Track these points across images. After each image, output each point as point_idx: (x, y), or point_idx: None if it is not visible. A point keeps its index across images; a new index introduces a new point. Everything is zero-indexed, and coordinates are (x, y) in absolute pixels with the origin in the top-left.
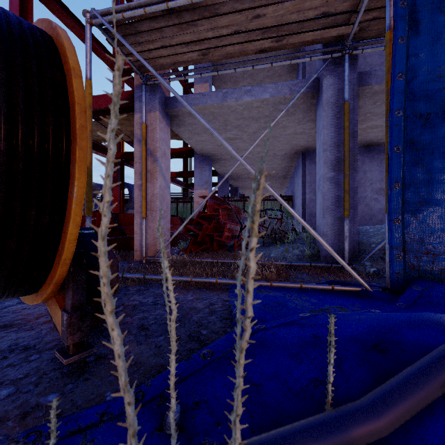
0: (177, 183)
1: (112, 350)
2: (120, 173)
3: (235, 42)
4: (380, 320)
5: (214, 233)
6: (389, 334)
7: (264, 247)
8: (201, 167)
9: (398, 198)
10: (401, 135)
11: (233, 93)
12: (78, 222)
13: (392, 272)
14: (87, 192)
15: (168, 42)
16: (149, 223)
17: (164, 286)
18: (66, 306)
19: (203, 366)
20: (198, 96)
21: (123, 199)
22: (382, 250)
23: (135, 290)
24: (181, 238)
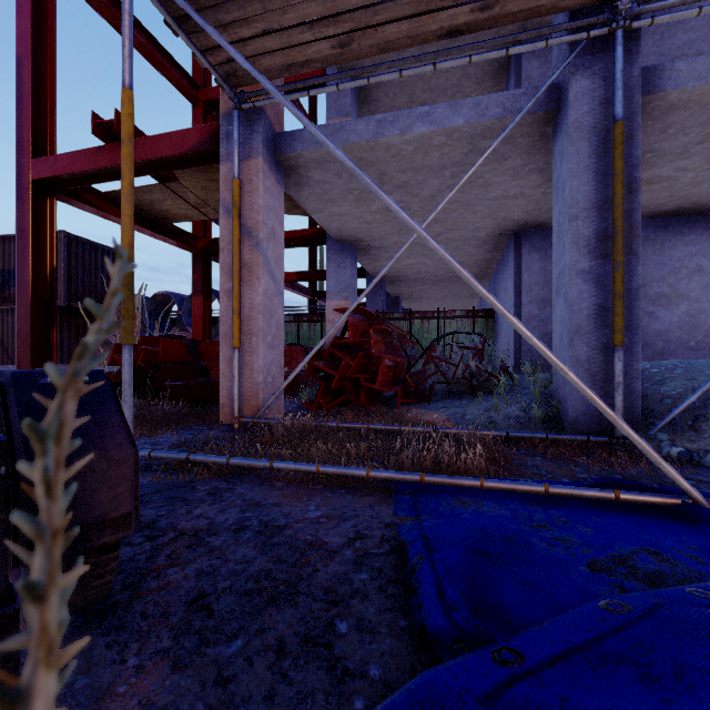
0: (299, 290)
1: (106, 688)
2: (205, 274)
3: (401, 14)
4: None
5: (361, 376)
6: None
7: (451, 400)
8: (338, 262)
9: None
10: None
11: (396, 120)
12: None
13: None
14: (124, 300)
15: (277, 20)
16: (246, 357)
17: None
18: None
19: None
20: (332, 129)
21: (209, 317)
22: (690, 410)
23: (208, 491)
24: (304, 381)
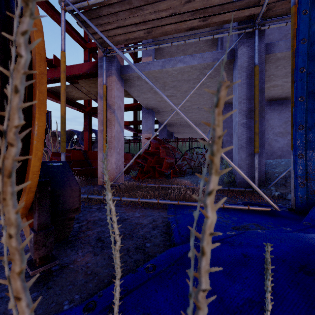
0: (130, 129)
1: (74, 260)
2: (89, 122)
3: (171, 22)
4: (300, 241)
5: (156, 165)
6: (312, 256)
7: (193, 175)
8: (146, 117)
9: (302, 138)
10: (304, 87)
11: (170, 61)
12: (39, 156)
13: (297, 196)
14: (62, 135)
15: (122, 23)
16: (109, 158)
17: (108, 217)
18: (34, 225)
19: (146, 279)
20: (144, 65)
21: (91, 141)
22: (284, 178)
23: (97, 208)
24: (132, 168)
